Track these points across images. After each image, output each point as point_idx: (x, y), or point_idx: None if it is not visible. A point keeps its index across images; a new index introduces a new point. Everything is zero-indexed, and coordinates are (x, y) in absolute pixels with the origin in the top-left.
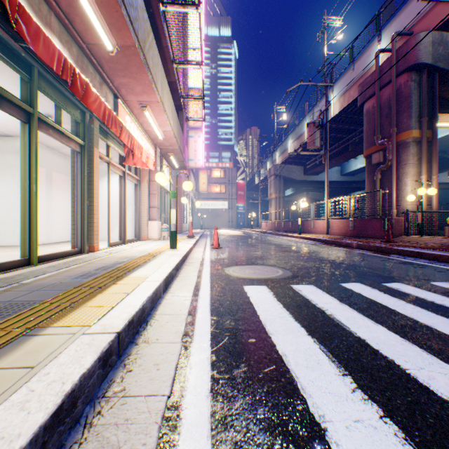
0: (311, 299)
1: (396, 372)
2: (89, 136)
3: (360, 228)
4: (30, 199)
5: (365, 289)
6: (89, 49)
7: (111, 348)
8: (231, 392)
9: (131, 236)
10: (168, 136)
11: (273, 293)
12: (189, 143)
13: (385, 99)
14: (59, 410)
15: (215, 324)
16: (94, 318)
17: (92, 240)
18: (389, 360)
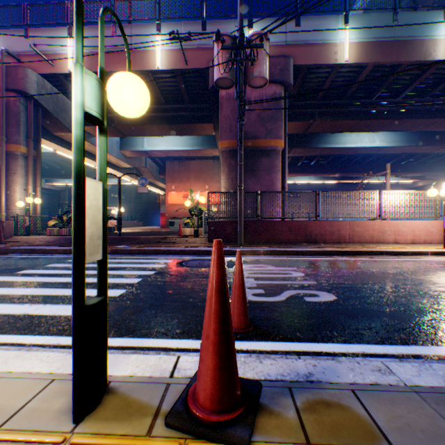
0: None
1: (45, 296)
2: None
3: None
4: None
5: (7, 278)
6: None
7: None
8: None
9: None
10: None
11: None
12: None
13: None
14: None
15: None
16: None
17: None
18: (41, 295)
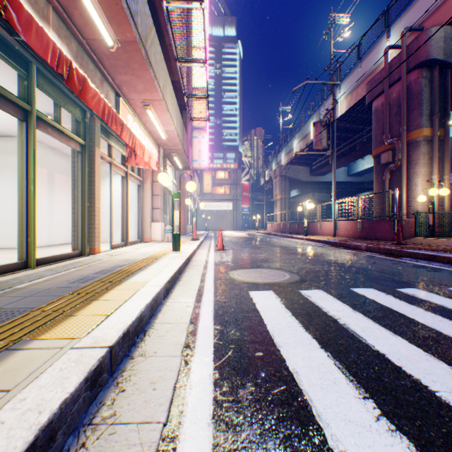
0: (321, 306)
1: (424, 395)
2: (90, 135)
3: (368, 230)
4: (27, 200)
5: (378, 295)
6: (89, 45)
7: (101, 365)
8: (236, 419)
9: (134, 237)
10: (171, 136)
11: (281, 299)
12: (193, 144)
13: (394, 97)
14: (30, 449)
15: (218, 334)
16: (86, 329)
17: (93, 243)
18: (415, 379)
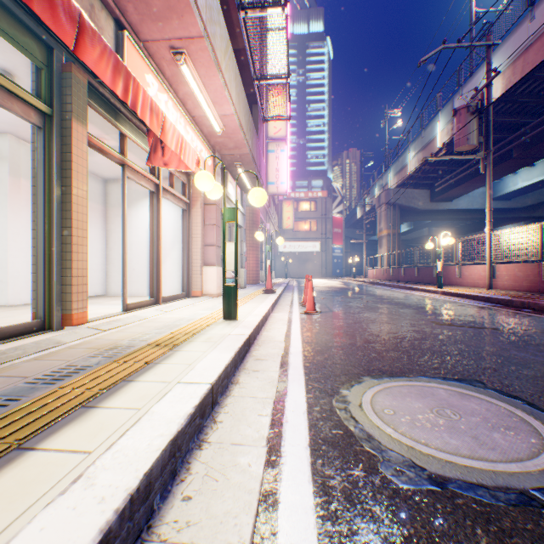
0: None
1: None
2: (63, 98)
3: None
4: None
5: None
6: None
7: None
8: None
9: (178, 289)
10: (229, 127)
11: None
12: (268, 160)
13: None
14: None
15: None
16: None
17: (69, 304)
18: None
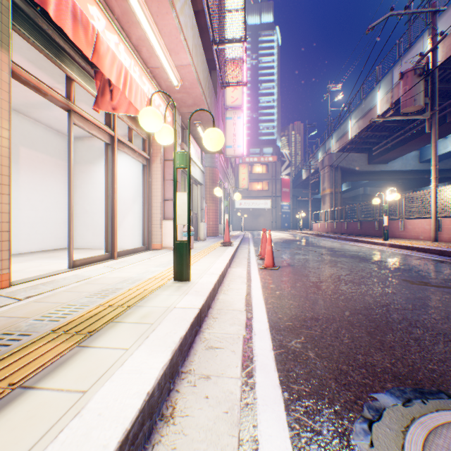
0: None
1: None
2: None
3: None
4: None
5: None
6: None
7: None
8: None
9: (140, 242)
10: (187, 80)
11: None
12: (226, 126)
13: None
14: None
15: None
16: None
17: None
18: None
